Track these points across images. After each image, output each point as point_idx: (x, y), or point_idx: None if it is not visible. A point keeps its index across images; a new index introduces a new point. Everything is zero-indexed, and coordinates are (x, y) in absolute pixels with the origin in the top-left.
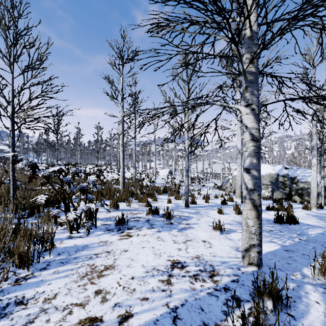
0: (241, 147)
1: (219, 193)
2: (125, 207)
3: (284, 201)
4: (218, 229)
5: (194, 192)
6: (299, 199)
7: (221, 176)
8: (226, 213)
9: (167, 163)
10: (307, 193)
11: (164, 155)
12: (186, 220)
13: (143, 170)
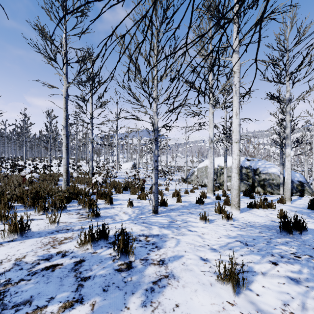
0: (213, 136)
1: (187, 187)
2: (48, 225)
3: (257, 194)
4: (230, 281)
5: (161, 187)
6: (262, 191)
7: (186, 169)
8: (210, 219)
9: (131, 157)
10: (269, 184)
11: (128, 148)
12: (157, 249)
13: (104, 164)
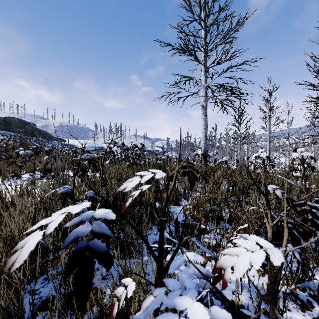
0: None
1: None
2: None
3: None
4: None
5: None
6: None
7: None
8: None
9: None
10: None
11: None
12: None
13: None
